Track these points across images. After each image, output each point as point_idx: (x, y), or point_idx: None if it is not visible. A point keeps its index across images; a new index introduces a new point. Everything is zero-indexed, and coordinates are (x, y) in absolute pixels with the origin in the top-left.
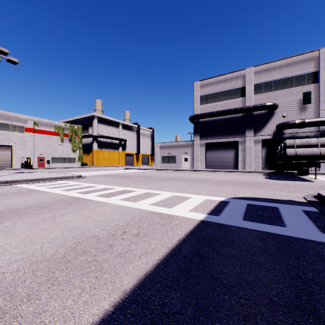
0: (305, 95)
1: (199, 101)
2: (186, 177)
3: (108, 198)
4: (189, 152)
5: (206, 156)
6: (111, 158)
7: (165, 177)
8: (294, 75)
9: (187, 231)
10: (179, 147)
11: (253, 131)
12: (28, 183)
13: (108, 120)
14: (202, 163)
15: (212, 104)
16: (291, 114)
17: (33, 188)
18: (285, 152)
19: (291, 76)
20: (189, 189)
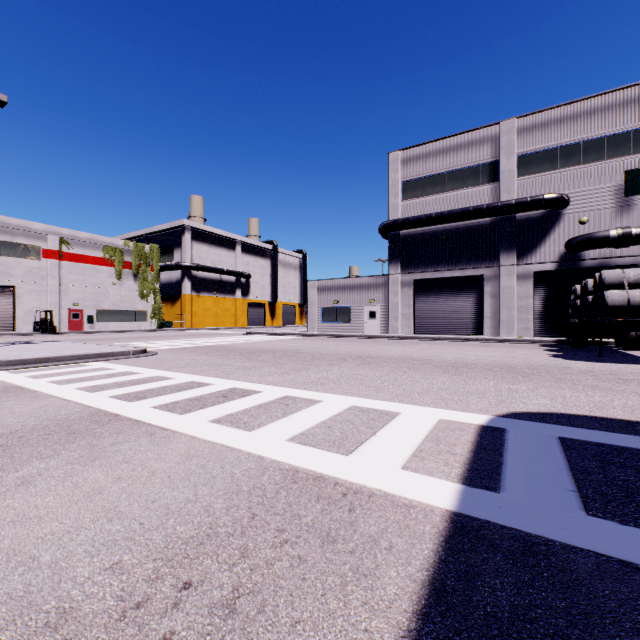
0: (630, 177)
1: (400, 193)
2: (375, 353)
3: (184, 417)
4: (378, 299)
5: (415, 307)
6: (219, 312)
7: (329, 353)
8: (606, 135)
9: (416, 581)
10: (358, 289)
11: (516, 255)
12: (17, 368)
13: (213, 235)
14: (406, 323)
15: (427, 199)
16: (598, 216)
17: (19, 382)
18: (601, 298)
19: (599, 137)
20: (388, 387)
